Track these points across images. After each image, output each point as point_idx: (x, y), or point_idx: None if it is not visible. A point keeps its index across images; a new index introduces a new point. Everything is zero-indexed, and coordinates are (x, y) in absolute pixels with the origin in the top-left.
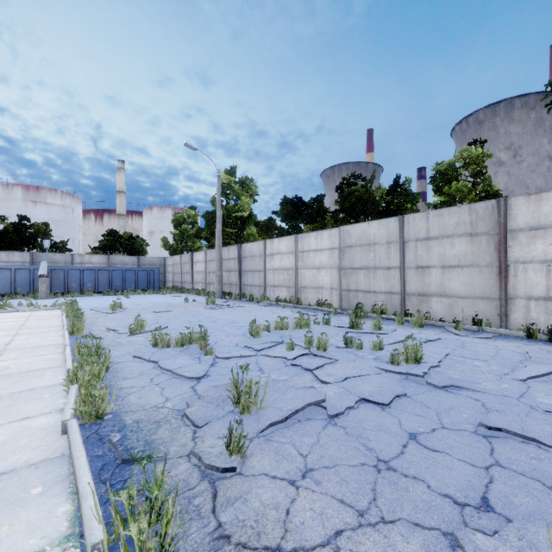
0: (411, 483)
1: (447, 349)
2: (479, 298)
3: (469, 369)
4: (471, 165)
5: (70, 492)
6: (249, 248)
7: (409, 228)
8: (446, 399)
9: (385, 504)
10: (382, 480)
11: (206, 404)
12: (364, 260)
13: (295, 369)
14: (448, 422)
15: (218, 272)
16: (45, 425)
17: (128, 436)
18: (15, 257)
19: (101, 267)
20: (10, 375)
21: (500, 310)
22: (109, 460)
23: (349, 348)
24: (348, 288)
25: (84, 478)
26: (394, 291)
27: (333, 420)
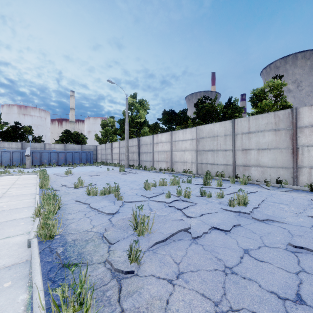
0: (248, 283)
1: (262, 197)
2: (280, 168)
3: (277, 209)
4: (274, 90)
5: (28, 285)
6: (144, 140)
7: (237, 127)
8: (265, 228)
9: (232, 298)
10: (229, 281)
11: (117, 230)
12: (211, 146)
13: (171, 209)
14: (267, 242)
15: (126, 153)
16: (18, 242)
17: (67, 249)
18: (13, 145)
19: (60, 151)
20: (3, 211)
21: (293, 175)
22: (55, 264)
23: (203, 197)
24: (202, 162)
25: (36, 277)
26: (229, 163)
27: (195, 240)
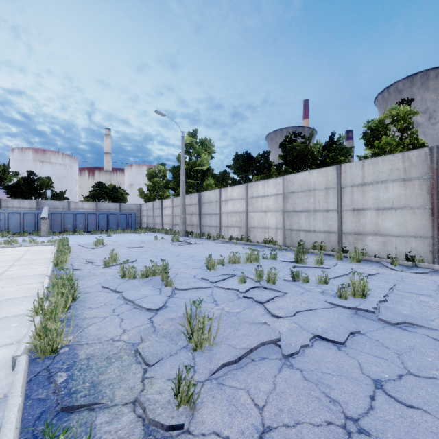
0: None
1: (388, 284)
2: (411, 237)
3: (417, 305)
4: (399, 121)
5: None
6: (207, 196)
7: (346, 176)
8: (403, 338)
9: None
10: None
11: (160, 339)
12: (305, 204)
13: (247, 301)
14: (413, 366)
15: (182, 215)
16: (0, 358)
17: (74, 377)
18: (25, 204)
19: (90, 212)
20: None
21: (433, 248)
22: (49, 405)
23: (296, 282)
24: (291, 228)
25: (5, 438)
26: (332, 230)
27: (288, 360)
